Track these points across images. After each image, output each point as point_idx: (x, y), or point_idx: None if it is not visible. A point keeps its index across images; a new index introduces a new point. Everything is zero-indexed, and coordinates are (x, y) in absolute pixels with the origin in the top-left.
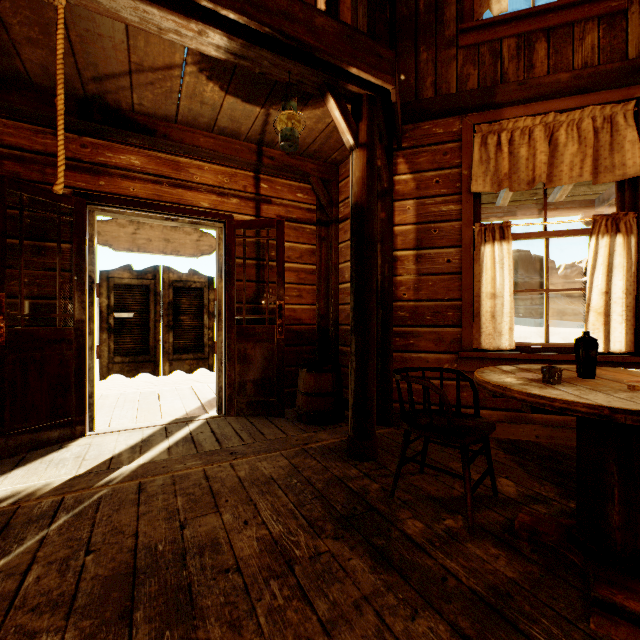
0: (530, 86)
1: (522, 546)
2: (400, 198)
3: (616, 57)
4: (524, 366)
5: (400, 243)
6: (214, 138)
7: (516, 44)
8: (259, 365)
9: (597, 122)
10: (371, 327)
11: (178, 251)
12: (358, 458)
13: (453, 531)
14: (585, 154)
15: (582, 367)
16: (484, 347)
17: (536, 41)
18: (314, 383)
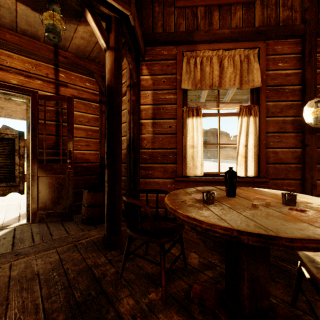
0: (211, 34)
1: (194, 309)
2: (144, 89)
3: (250, 25)
4: (200, 188)
5: (144, 115)
6: (19, 36)
7: (204, 10)
8: (55, 189)
9: (242, 57)
10: (118, 164)
11: (10, 115)
12: (108, 248)
13: (153, 304)
14: (236, 73)
15: (228, 190)
16: (188, 175)
17: (214, 11)
18: (91, 199)
